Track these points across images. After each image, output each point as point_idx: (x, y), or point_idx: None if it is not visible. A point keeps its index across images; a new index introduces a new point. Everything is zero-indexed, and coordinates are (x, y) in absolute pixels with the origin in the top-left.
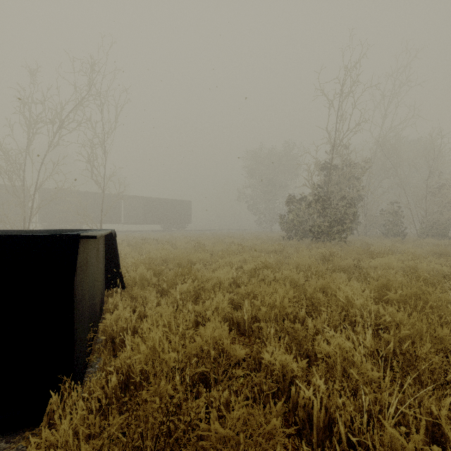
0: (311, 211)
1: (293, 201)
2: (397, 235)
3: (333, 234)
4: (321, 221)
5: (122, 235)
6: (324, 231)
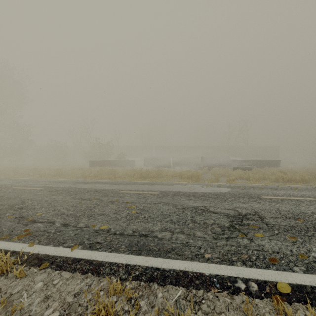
0: None
1: None
2: None
3: None
4: None
5: None
6: None
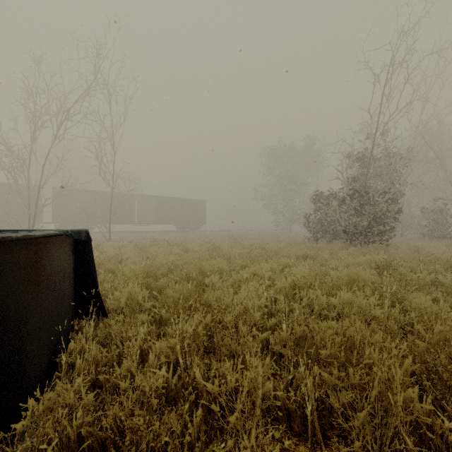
0: (344, 209)
1: (320, 197)
2: (443, 236)
3: (372, 235)
4: (357, 220)
5: (135, 235)
6: (361, 232)
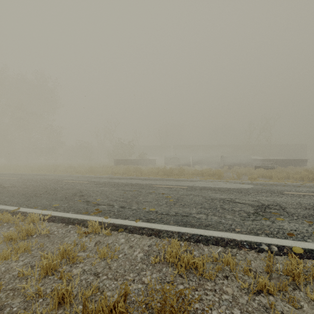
0: None
1: None
2: None
3: None
4: None
5: None
6: None
